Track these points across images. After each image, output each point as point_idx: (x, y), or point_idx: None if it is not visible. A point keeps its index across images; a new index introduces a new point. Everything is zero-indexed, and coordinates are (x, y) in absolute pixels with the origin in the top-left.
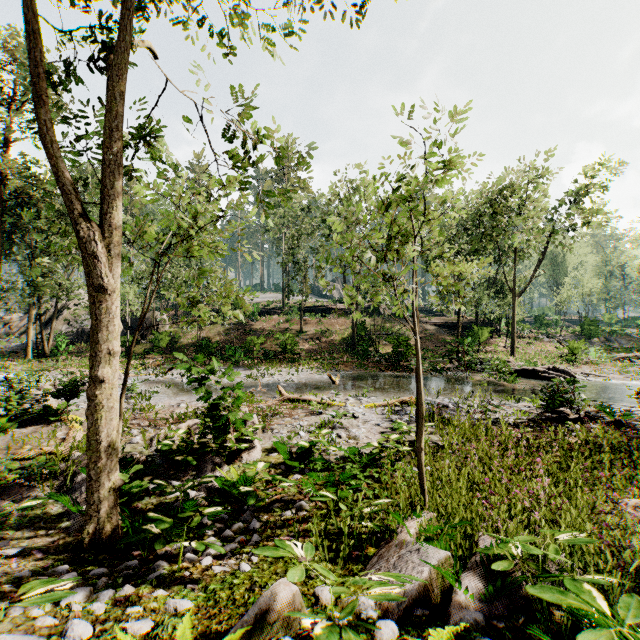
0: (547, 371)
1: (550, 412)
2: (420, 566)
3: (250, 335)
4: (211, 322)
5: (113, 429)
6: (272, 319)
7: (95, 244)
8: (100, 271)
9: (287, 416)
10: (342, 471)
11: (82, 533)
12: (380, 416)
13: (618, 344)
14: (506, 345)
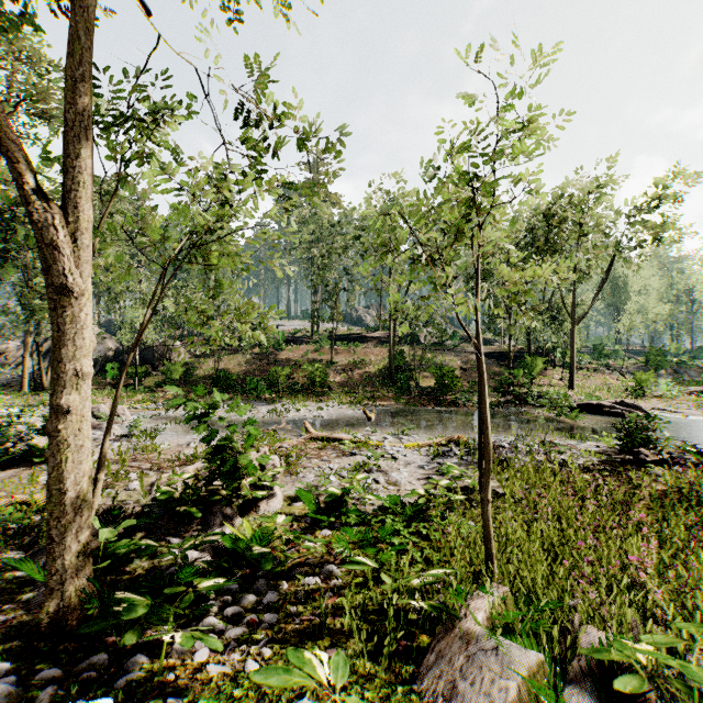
0: (614, 406)
1: (624, 453)
2: (503, 678)
3: (274, 366)
4: (231, 352)
5: (84, 475)
6: (299, 348)
7: (59, 231)
8: (65, 267)
9: (315, 457)
10: (381, 525)
11: (40, 613)
12: (424, 457)
13: (688, 377)
14: (562, 377)
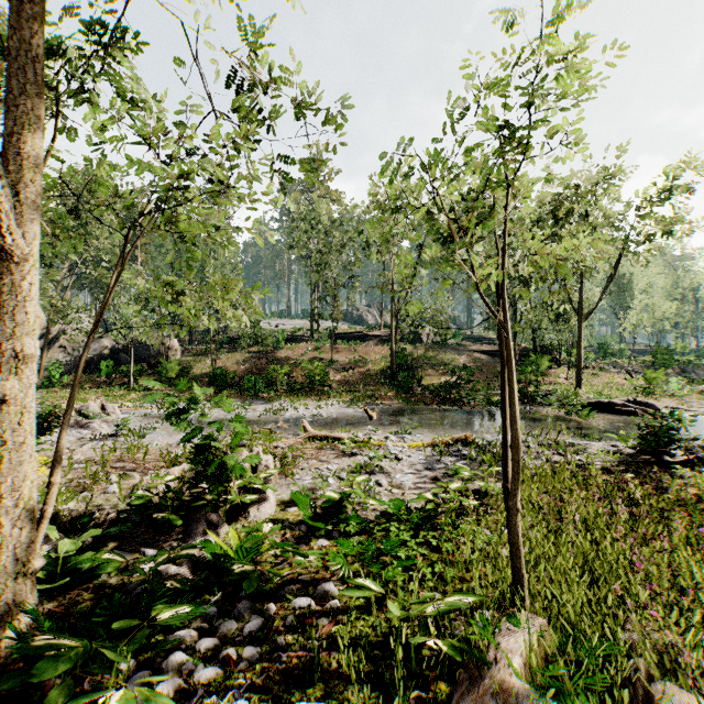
0: (626, 404)
1: (644, 453)
2: None
3: (273, 364)
4: (229, 350)
5: (25, 478)
6: (299, 347)
7: None
8: (1, 224)
9: (312, 458)
10: (385, 534)
11: None
12: (430, 458)
13: (695, 376)
14: (568, 376)
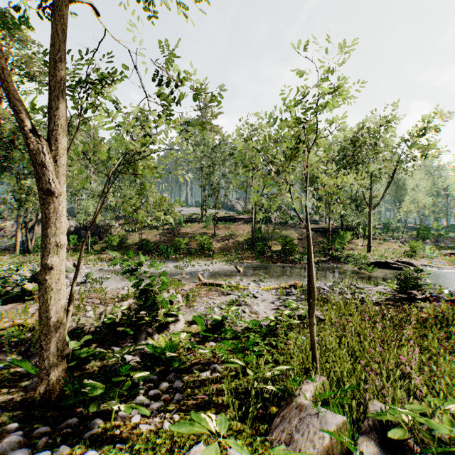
0: (396, 263)
1: (402, 293)
2: (321, 431)
3: (178, 237)
4: (150, 228)
5: (61, 307)
6: (194, 226)
7: (46, 155)
8: (50, 178)
9: (204, 296)
10: (247, 339)
11: (34, 393)
12: (274, 296)
13: (444, 244)
14: (363, 244)
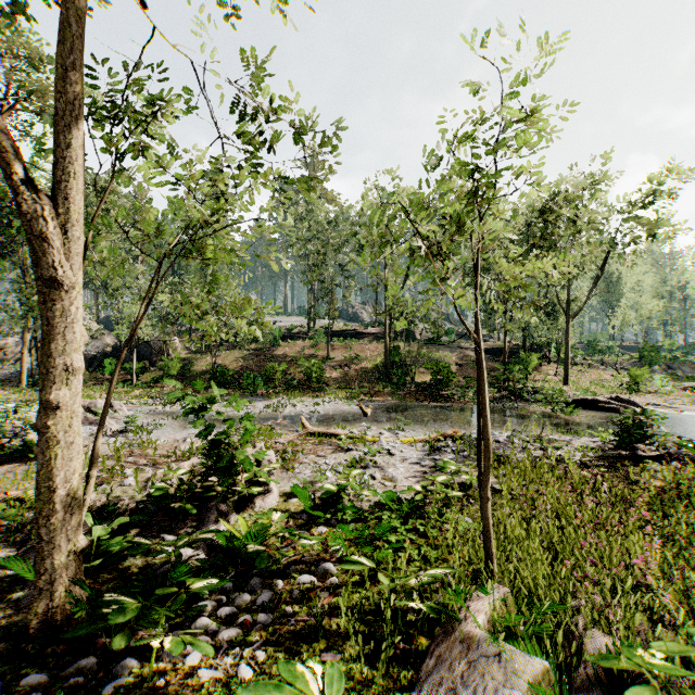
0: (609, 401)
1: (621, 448)
2: (506, 687)
3: (271, 362)
4: (228, 348)
5: (74, 472)
6: (296, 344)
7: (48, 222)
8: (55, 259)
9: (311, 453)
10: (378, 522)
11: (28, 613)
12: (420, 453)
13: (681, 372)
14: (557, 373)
